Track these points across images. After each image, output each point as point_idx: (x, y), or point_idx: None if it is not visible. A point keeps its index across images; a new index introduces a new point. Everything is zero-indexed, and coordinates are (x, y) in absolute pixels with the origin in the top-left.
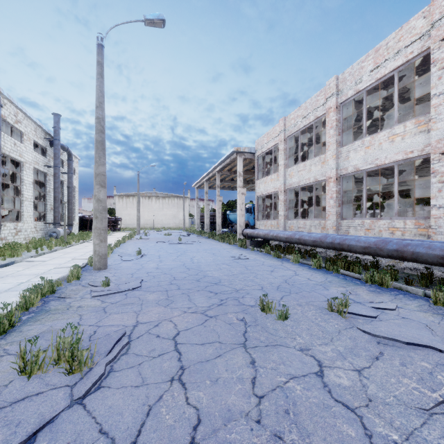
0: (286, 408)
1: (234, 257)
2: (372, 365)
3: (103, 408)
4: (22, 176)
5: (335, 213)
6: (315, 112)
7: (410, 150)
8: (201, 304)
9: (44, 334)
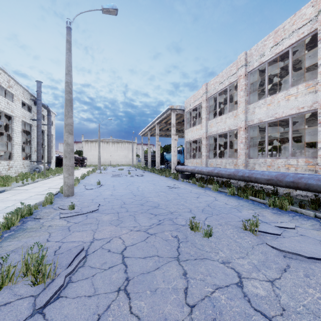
0: (214, 318)
1: (169, 186)
2: (281, 276)
3: (59, 317)
4: (13, 127)
5: (244, 154)
6: (229, 79)
7: (301, 107)
8: (144, 224)
9: (18, 250)
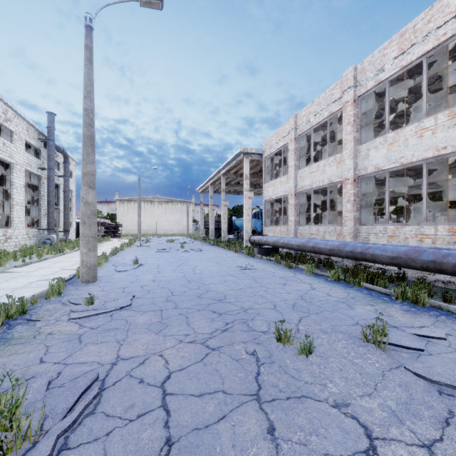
0: None
1: (241, 266)
2: (444, 435)
3: None
4: (12, 179)
5: (353, 218)
6: (329, 108)
7: (442, 146)
8: (201, 330)
9: None
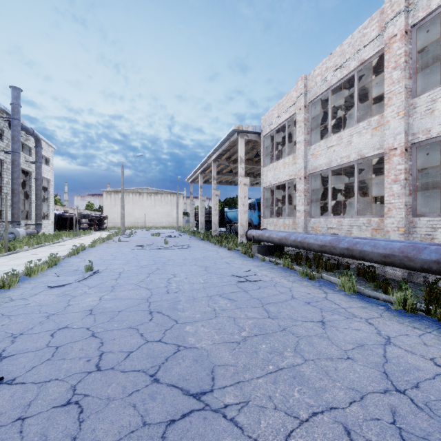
0: None
1: (239, 276)
2: None
3: None
4: None
5: (404, 205)
6: (359, 54)
7: None
8: None
9: None
